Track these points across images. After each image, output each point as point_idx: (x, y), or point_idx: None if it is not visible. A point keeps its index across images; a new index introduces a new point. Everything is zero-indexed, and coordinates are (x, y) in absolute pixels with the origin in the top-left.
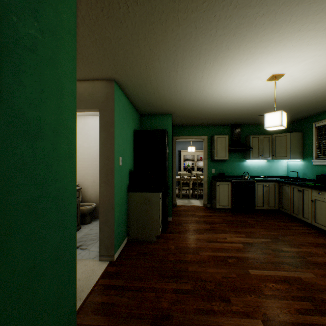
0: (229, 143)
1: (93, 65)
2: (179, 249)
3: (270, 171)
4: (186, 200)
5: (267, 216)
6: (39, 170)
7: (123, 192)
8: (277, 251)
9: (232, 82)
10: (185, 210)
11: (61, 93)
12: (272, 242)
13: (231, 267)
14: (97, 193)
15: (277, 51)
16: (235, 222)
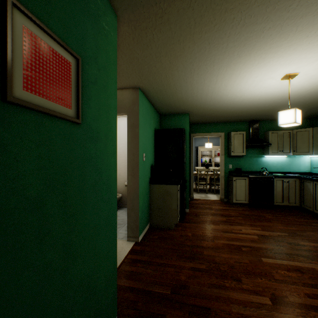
0: (247, 139)
1: (123, 78)
2: (195, 236)
3: (291, 167)
4: (203, 194)
5: (286, 212)
6: (98, 163)
7: (146, 184)
8: (293, 244)
9: (246, 83)
10: (201, 203)
11: (109, 108)
12: (289, 236)
13: (244, 254)
14: (122, 185)
15: (287, 54)
16: (252, 216)
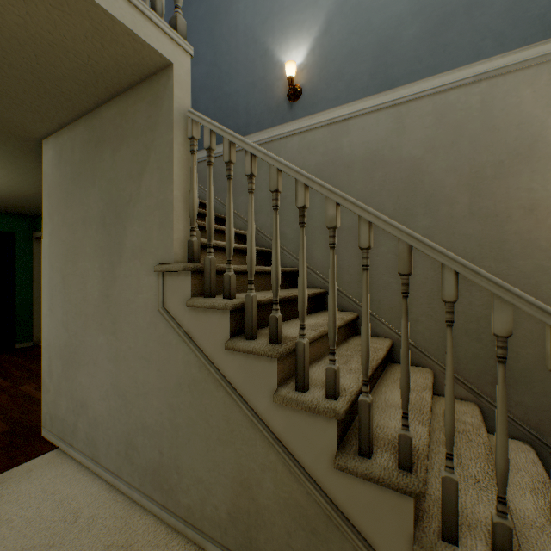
0: None
1: None
2: None
3: None
4: None
5: None
6: None
7: None
8: None
9: None
10: None
11: None
12: None
13: None
14: None
15: None
16: None
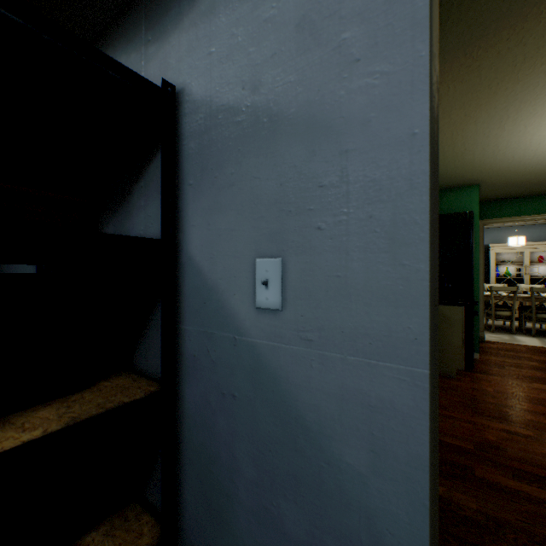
0: None
1: None
2: (501, 393)
3: None
4: (504, 335)
5: None
6: None
7: None
8: None
9: None
10: (504, 349)
11: None
12: None
13: None
14: None
15: None
16: None
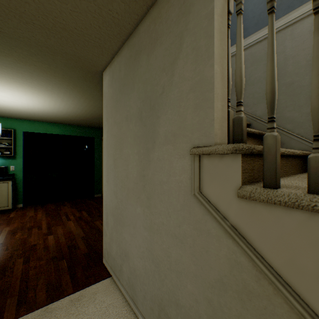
0: None
1: (0, 13)
2: None
3: None
4: None
5: None
6: None
7: None
8: None
9: None
10: None
11: None
12: None
13: None
14: None
15: (28, 96)
16: None
